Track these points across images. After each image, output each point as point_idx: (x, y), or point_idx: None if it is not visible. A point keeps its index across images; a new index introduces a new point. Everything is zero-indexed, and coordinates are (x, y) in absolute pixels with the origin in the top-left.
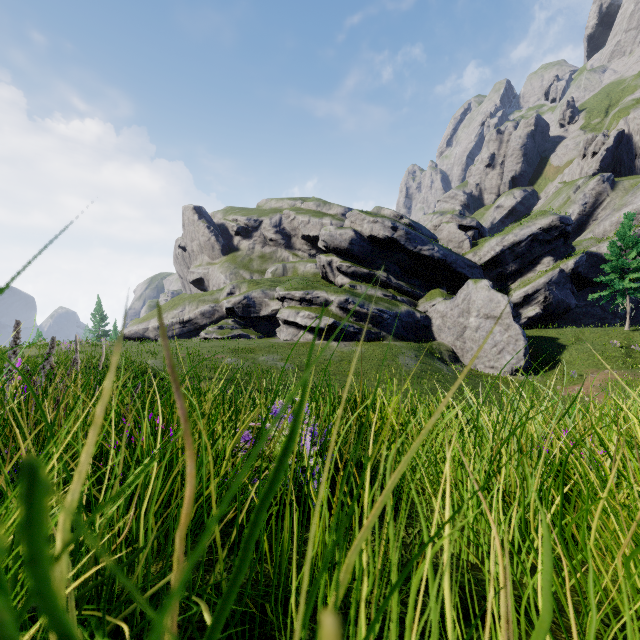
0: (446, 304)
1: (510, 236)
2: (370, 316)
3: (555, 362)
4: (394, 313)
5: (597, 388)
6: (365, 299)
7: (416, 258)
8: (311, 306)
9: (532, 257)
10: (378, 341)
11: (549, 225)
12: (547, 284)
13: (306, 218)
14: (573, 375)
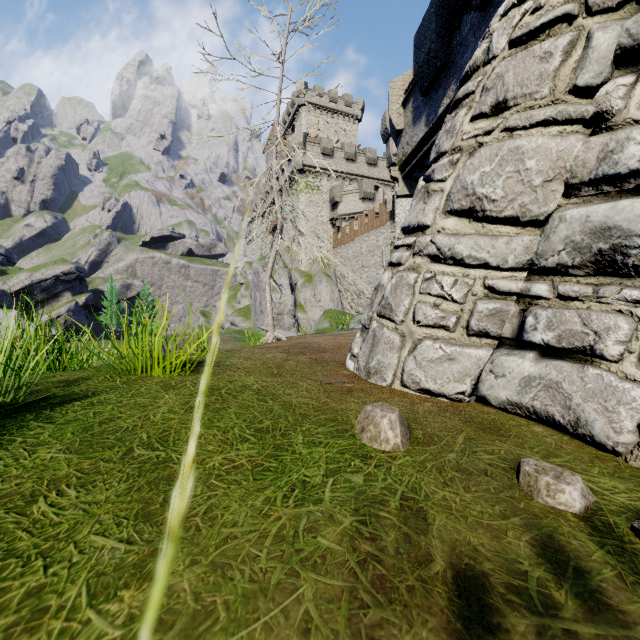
0: None
1: (38, 274)
2: None
3: None
4: None
5: None
6: None
7: None
8: None
9: (57, 291)
10: None
11: (69, 271)
12: (67, 312)
13: None
14: None
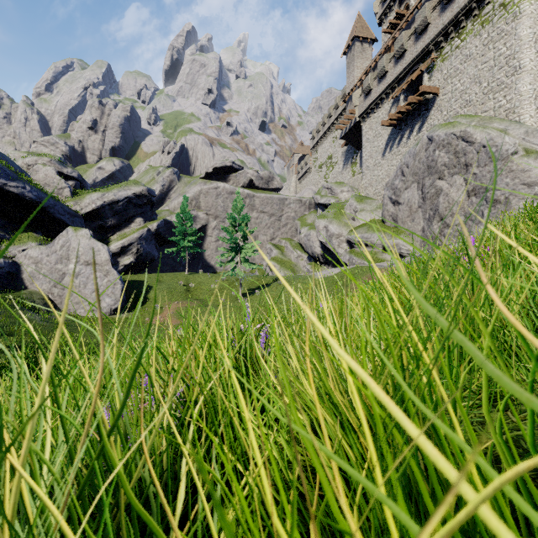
0: (41, 249)
1: (110, 194)
2: None
3: (145, 300)
4: None
5: (171, 315)
6: None
7: None
8: None
9: (128, 216)
10: None
11: (141, 193)
12: (139, 239)
13: None
14: (157, 308)
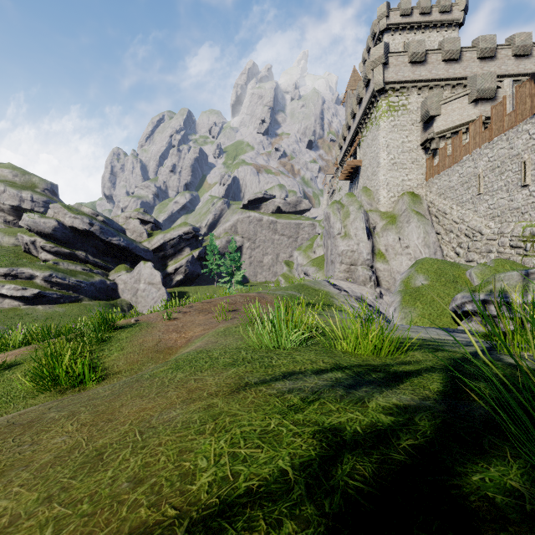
0: (127, 275)
1: (169, 235)
2: (71, 285)
3: None
4: (90, 282)
5: None
6: (67, 274)
7: (108, 244)
8: (16, 280)
9: (180, 247)
10: (77, 302)
11: (188, 231)
12: (186, 263)
13: (1, 187)
14: None
